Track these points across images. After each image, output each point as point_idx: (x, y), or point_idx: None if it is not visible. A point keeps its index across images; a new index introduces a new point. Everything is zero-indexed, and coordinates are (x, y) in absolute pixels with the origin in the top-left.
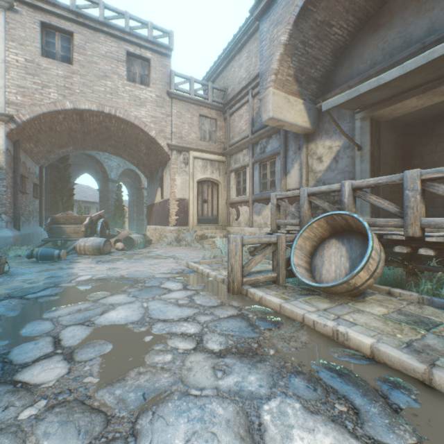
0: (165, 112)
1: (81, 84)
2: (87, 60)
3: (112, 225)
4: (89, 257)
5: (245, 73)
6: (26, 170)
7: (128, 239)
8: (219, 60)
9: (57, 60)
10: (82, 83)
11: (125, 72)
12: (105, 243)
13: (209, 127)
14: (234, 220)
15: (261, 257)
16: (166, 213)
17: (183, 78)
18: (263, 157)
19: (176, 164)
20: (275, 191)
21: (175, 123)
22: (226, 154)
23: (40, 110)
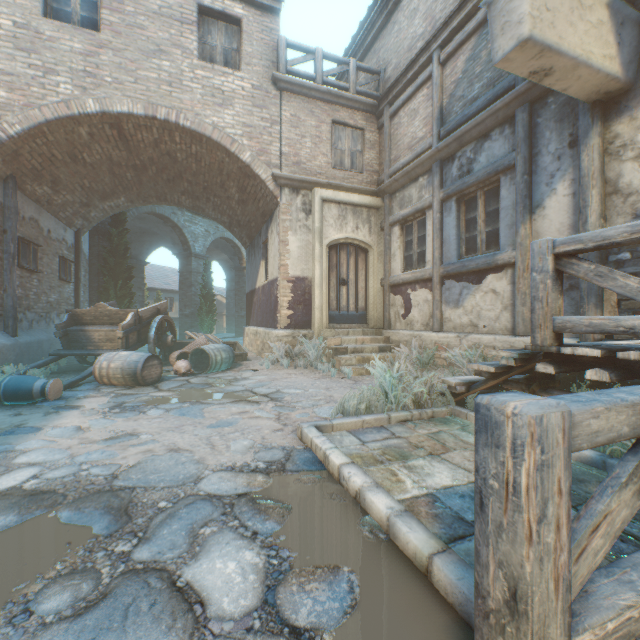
0: (268, 117)
1: (115, 67)
2: (126, 21)
3: (197, 326)
4: (108, 393)
5: (422, 23)
6: (38, 232)
7: (201, 353)
8: (369, 18)
9: (73, 25)
10: (117, 65)
11: (196, 43)
12: (147, 362)
13: (350, 144)
14: (400, 317)
15: (628, 496)
16: (272, 304)
17: (302, 50)
18: (469, 182)
19: (289, 212)
20: (500, 253)
21: (288, 137)
22: (382, 192)
23: (40, 116)
